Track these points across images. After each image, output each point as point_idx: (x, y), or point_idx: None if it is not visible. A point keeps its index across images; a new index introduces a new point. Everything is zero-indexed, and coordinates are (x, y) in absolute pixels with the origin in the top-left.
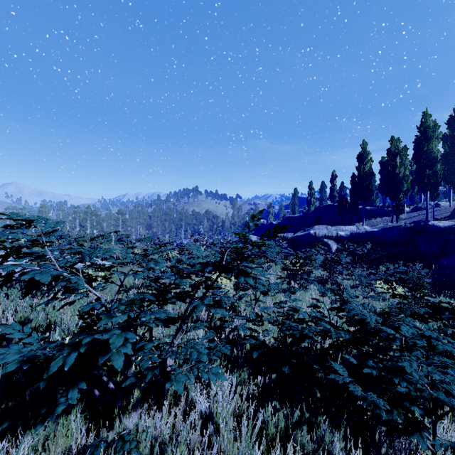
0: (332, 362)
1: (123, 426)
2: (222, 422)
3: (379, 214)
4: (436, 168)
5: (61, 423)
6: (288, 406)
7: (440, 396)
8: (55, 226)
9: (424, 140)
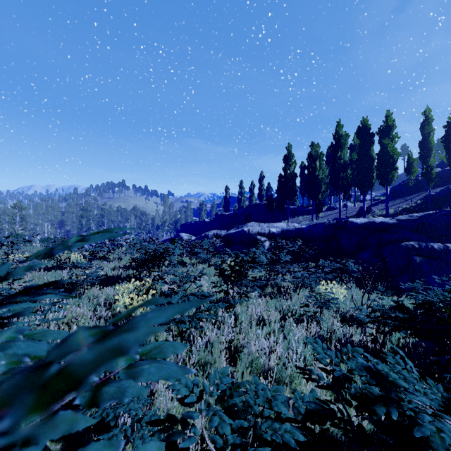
0: None
1: None
2: None
3: (301, 212)
4: (347, 172)
5: None
6: None
7: None
8: None
9: (338, 147)
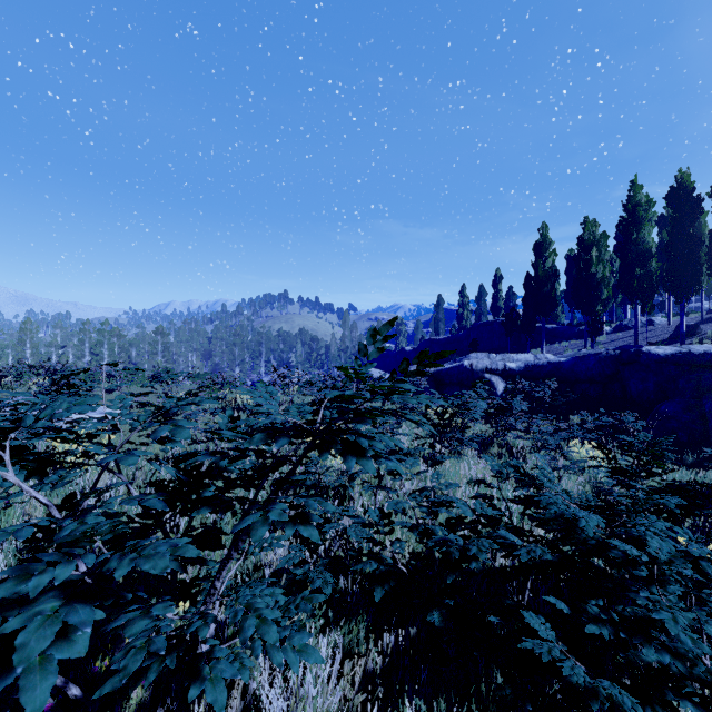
0: (525, 614)
1: None
2: None
3: (566, 335)
4: (650, 266)
5: None
6: (443, 699)
7: None
8: None
9: (632, 223)
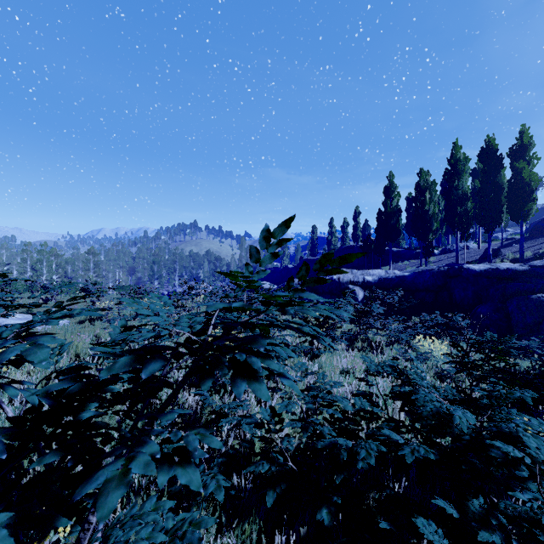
0: (418, 523)
1: None
2: None
3: (407, 256)
4: (467, 205)
5: None
6: None
7: None
8: None
9: (454, 174)
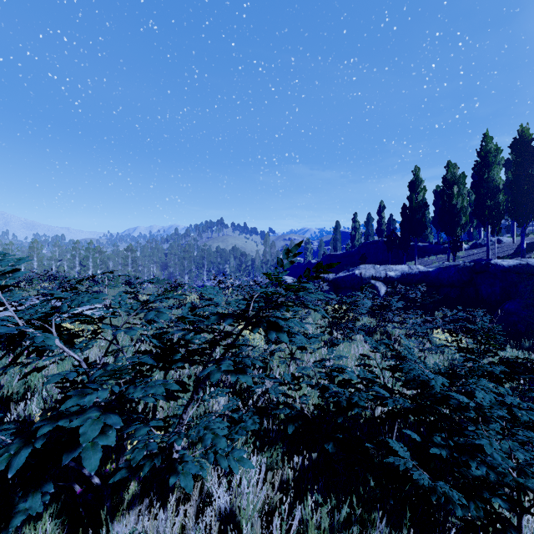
0: (389, 441)
1: (113, 533)
2: (247, 522)
3: (434, 251)
4: (498, 198)
5: (26, 533)
6: (334, 497)
7: (528, 483)
8: (15, 264)
9: (484, 166)
